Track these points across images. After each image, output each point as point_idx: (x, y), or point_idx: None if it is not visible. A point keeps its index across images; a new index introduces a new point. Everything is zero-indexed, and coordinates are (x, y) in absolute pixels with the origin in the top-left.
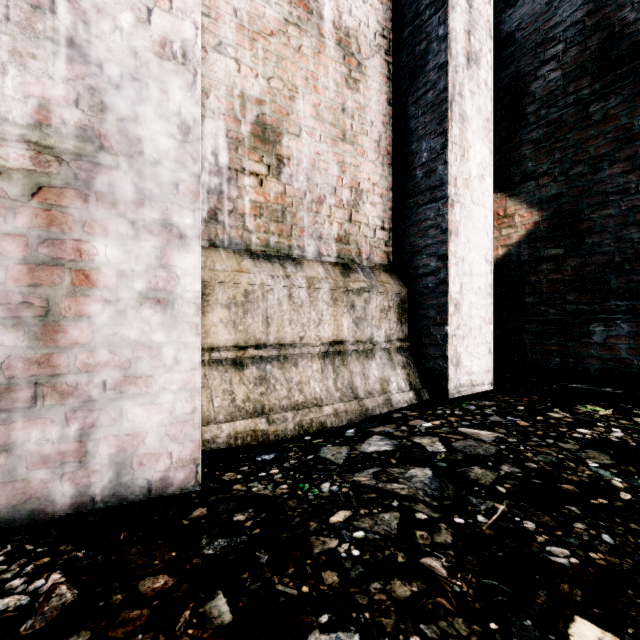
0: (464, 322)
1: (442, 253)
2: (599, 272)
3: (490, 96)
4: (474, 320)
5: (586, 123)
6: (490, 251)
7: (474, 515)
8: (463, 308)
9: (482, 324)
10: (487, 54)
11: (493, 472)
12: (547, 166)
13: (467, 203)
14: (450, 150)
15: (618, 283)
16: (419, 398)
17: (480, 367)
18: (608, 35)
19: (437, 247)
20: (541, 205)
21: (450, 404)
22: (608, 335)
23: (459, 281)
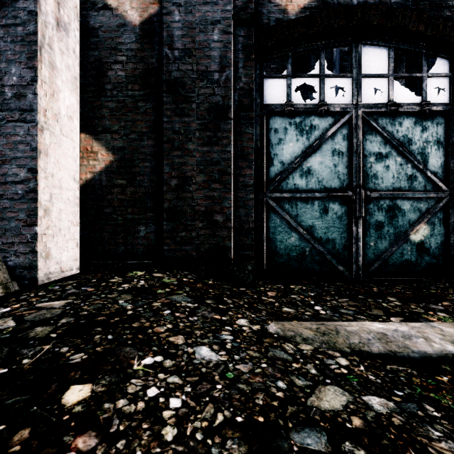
0: (54, 224)
1: (32, 167)
2: (143, 197)
3: (78, 62)
4: (64, 222)
5: (137, 111)
6: (78, 173)
7: (20, 361)
8: (53, 213)
9: (71, 226)
10: (75, 30)
11: (52, 326)
12: (117, 127)
13: (57, 133)
14: (40, 85)
15: (151, 204)
16: (7, 290)
17: (69, 257)
18: (147, 68)
19: (27, 161)
20: (114, 151)
21: (37, 289)
22: (147, 232)
23: (49, 192)
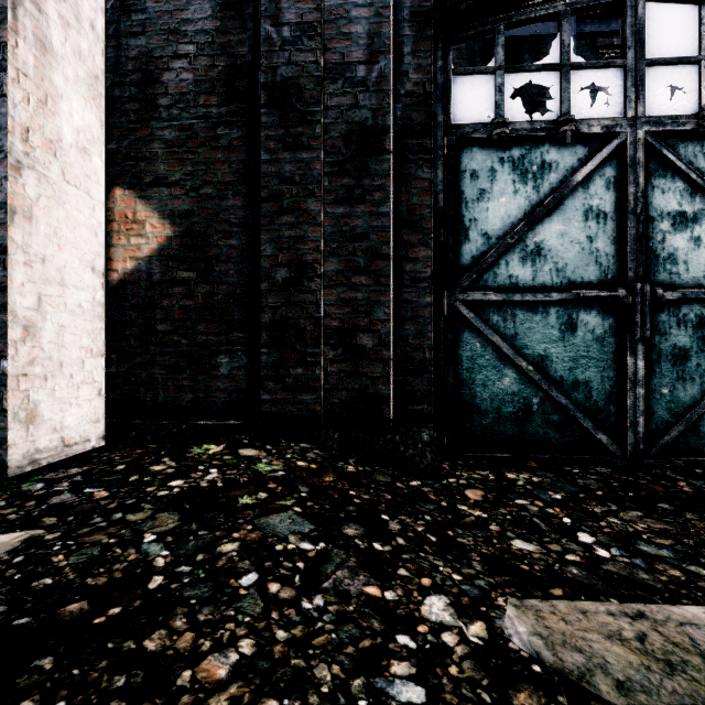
0: (47, 354)
1: None
2: (225, 302)
3: (101, 48)
4: (69, 351)
5: (215, 144)
6: (101, 258)
7: None
8: (45, 333)
9: (86, 357)
10: None
11: None
12: (180, 176)
13: (54, 177)
14: (13, 79)
15: (240, 315)
16: None
17: (82, 417)
18: (232, 64)
19: None
20: (174, 218)
21: None
22: (232, 367)
23: (35, 291)
